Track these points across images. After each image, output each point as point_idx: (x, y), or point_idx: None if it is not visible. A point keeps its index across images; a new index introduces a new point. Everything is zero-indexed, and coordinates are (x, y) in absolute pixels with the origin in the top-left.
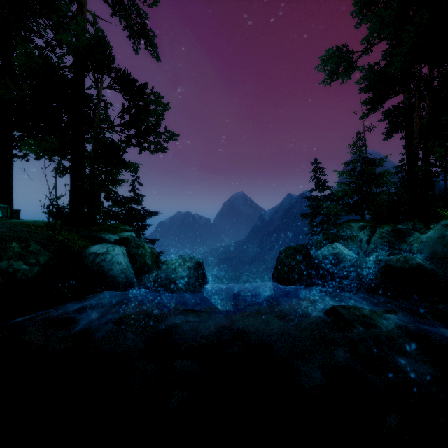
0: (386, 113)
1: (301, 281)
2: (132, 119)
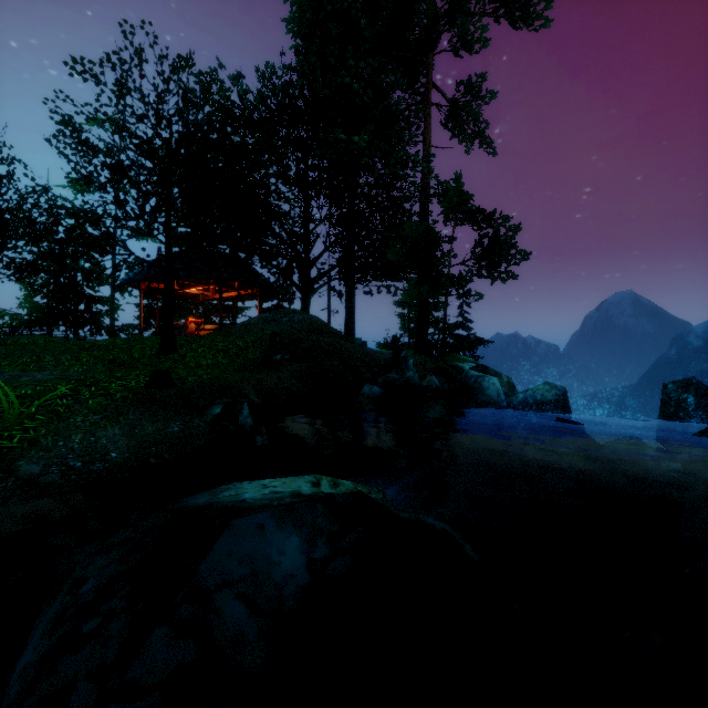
0: None
1: (694, 417)
2: (484, 253)
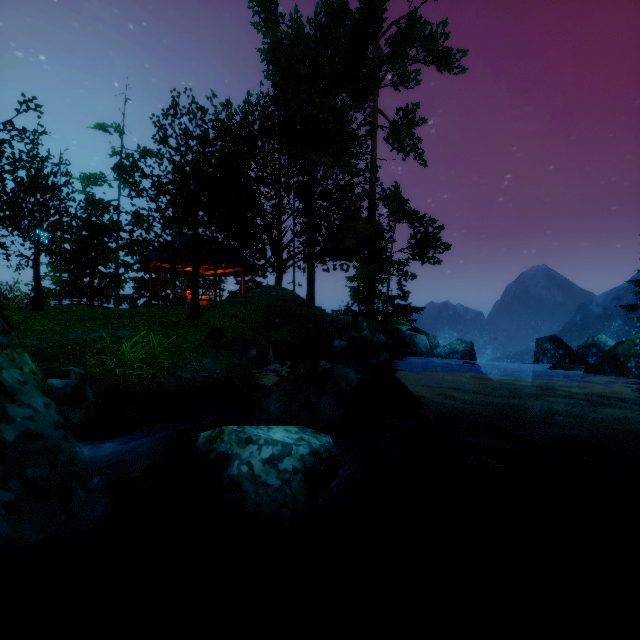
0: None
1: (553, 361)
2: (417, 244)
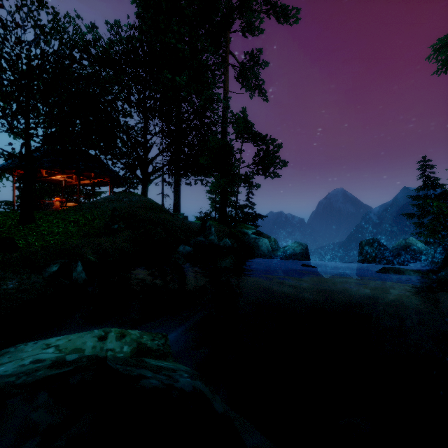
0: None
1: (375, 261)
2: (260, 160)
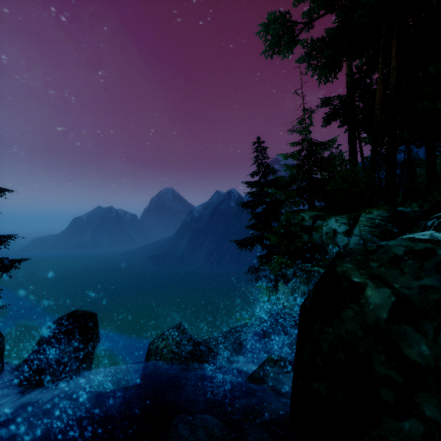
0: (324, 99)
1: None
2: None
